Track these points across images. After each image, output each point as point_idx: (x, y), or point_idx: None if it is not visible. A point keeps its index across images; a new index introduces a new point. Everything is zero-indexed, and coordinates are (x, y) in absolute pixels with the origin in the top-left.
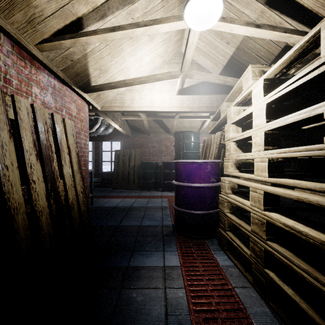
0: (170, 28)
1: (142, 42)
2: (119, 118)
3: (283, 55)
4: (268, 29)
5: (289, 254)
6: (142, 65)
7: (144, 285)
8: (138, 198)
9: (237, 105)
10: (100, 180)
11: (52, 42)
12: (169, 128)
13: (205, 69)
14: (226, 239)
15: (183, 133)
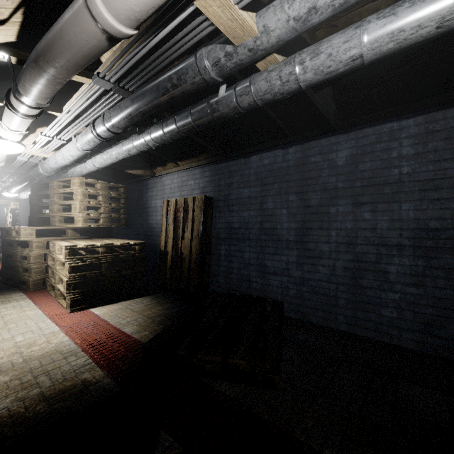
0: None
1: None
2: None
3: None
4: None
5: None
6: None
7: None
8: None
9: None
10: None
11: None
12: None
13: None
14: None
15: None
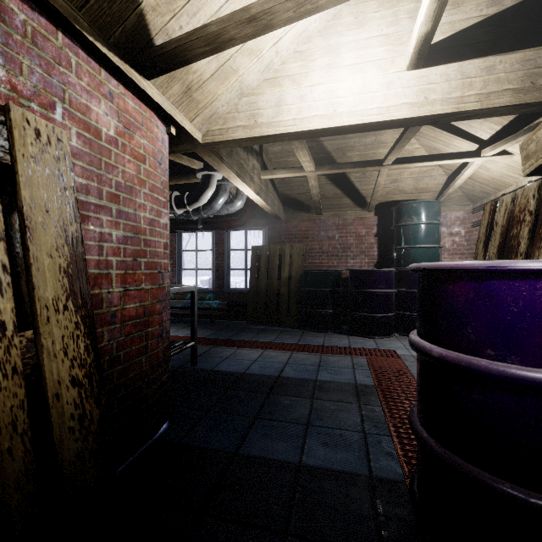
0: None
1: None
2: (254, 174)
3: None
4: None
5: None
6: None
7: None
8: (296, 351)
9: None
10: (225, 305)
11: None
12: (364, 197)
13: None
14: None
15: (399, 204)
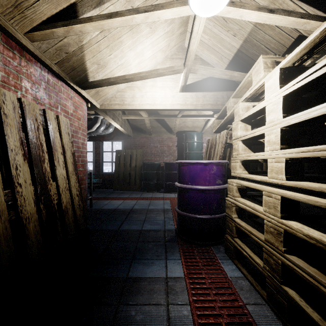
0: (173, 14)
1: (143, 34)
2: (119, 117)
3: (296, 46)
4: (283, 14)
5: (313, 271)
6: (143, 60)
7: (144, 300)
8: (139, 200)
9: (246, 100)
10: (101, 181)
11: (42, 30)
12: (171, 128)
13: (210, 64)
14: (234, 247)
15: (186, 132)
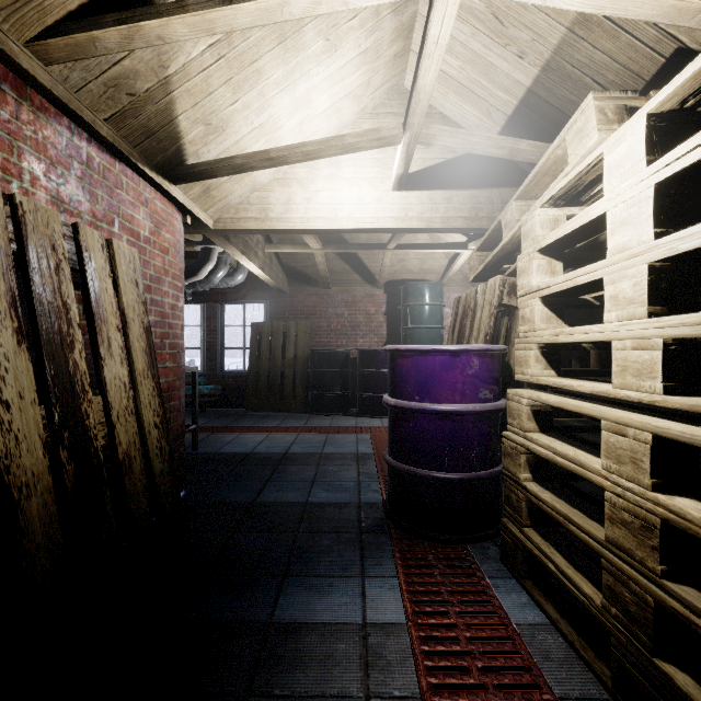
0: None
1: (310, 55)
2: (259, 248)
3: (668, 76)
4: None
5: None
6: (310, 118)
7: (310, 685)
8: (303, 432)
9: (552, 203)
10: (219, 390)
11: (69, 35)
12: (373, 274)
13: (462, 128)
14: (523, 550)
15: (406, 284)
